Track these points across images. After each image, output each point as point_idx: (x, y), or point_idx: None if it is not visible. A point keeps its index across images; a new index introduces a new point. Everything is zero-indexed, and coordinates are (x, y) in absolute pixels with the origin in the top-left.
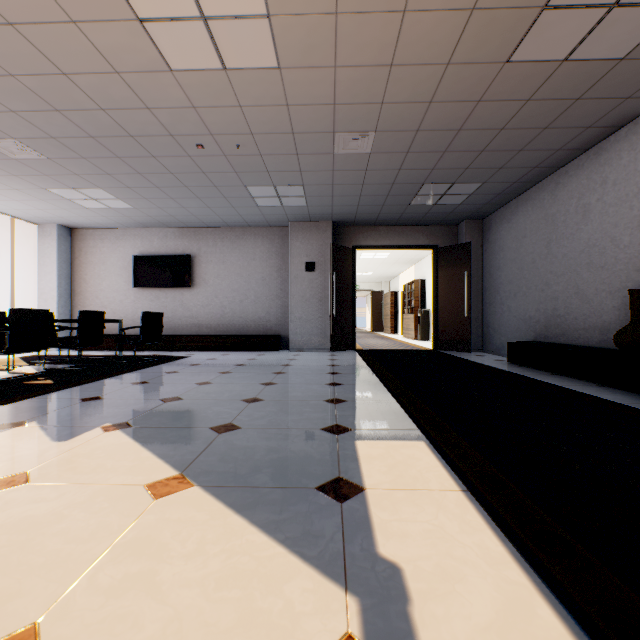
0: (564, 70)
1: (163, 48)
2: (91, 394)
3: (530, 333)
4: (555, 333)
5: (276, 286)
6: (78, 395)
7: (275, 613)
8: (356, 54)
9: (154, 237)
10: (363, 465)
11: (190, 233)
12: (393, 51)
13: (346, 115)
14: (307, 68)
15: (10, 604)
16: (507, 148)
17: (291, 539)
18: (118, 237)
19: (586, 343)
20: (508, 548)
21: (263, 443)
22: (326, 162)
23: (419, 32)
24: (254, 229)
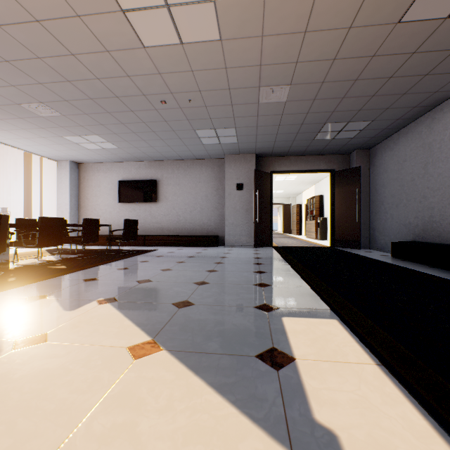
0: (446, 26)
1: (139, 31)
2: (90, 276)
3: (409, 235)
4: (431, 235)
5: (215, 201)
6: (82, 277)
7: None
8: (278, 25)
9: (132, 168)
10: (291, 338)
11: (156, 164)
12: (307, 20)
13: (269, 73)
14: (241, 38)
15: (28, 444)
16: (393, 92)
17: (240, 401)
18: (108, 168)
19: None
20: (430, 422)
21: (211, 317)
22: (253, 110)
23: (328, 3)
24: (200, 161)
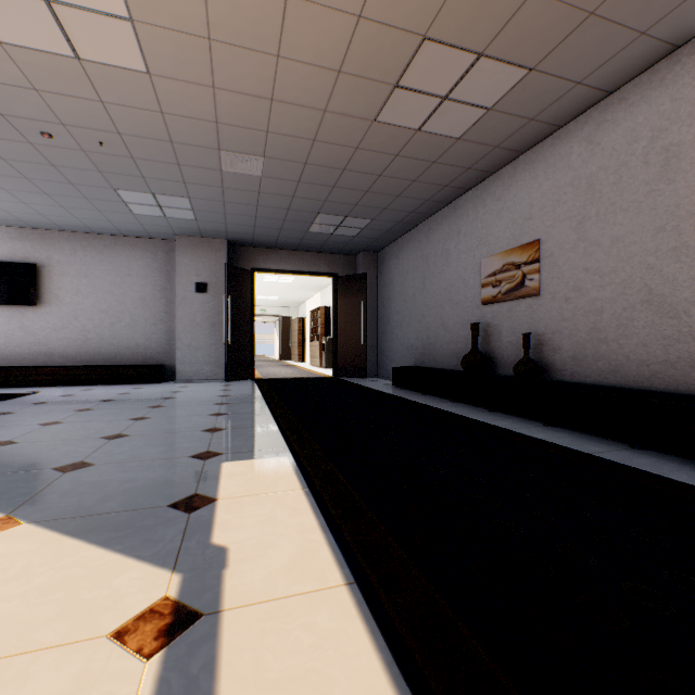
0: (420, 138)
1: None
2: None
3: (412, 359)
4: (429, 359)
5: (159, 308)
6: None
7: (100, 599)
8: (235, 81)
9: None
10: (223, 482)
11: (35, 235)
12: (272, 88)
13: (231, 135)
14: (182, 81)
15: None
16: (387, 192)
17: (130, 547)
18: None
19: (448, 367)
20: (320, 521)
21: (119, 476)
22: (214, 178)
23: (295, 77)
24: (130, 239)
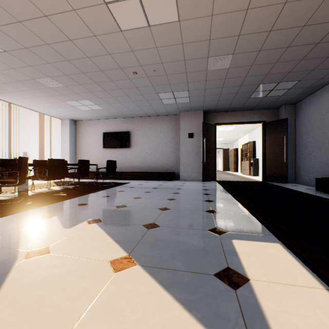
0: None
1: (117, 18)
2: (83, 202)
3: None
4: None
5: (172, 146)
6: (77, 202)
7: None
8: (225, 5)
9: (112, 123)
10: (242, 259)
11: (129, 120)
12: None
13: (216, 46)
14: (195, 19)
15: None
16: (319, 56)
17: (205, 318)
18: (96, 124)
19: None
20: None
21: (174, 237)
22: (202, 76)
23: None
24: (161, 117)
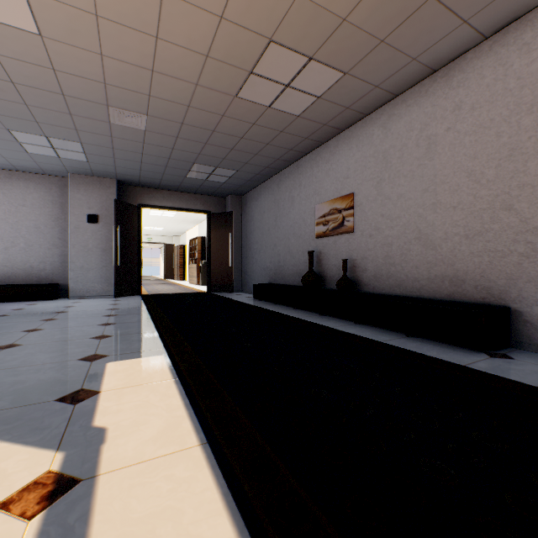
0: (270, 112)
1: None
2: None
3: (267, 278)
4: (279, 277)
5: (53, 235)
6: None
7: None
8: (120, 52)
9: None
10: (106, 378)
11: None
12: (153, 61)
13: (118, 95)
14: (73, 46)
15: None
16: (248, 151)
17: (18, 436)
18: None
19: (293, 283)
20: (185, 401)
21: (10, 379)
22: (104, 128)
23: (171, 56)
24: (25, 174)
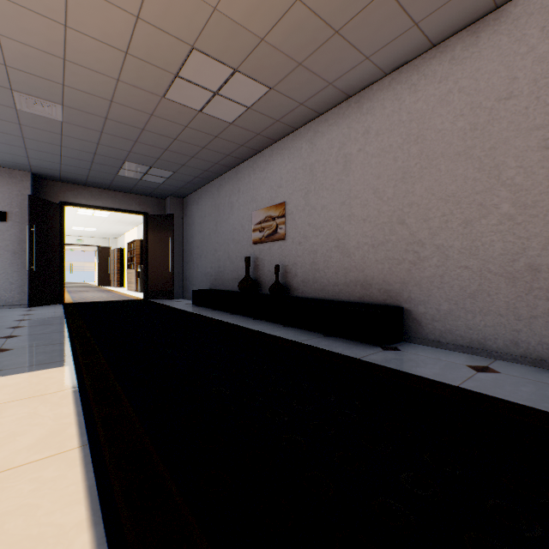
0: (202, 117)
1: None
2: None
3: (208, 283)
4: (220, 283)
5: None
6: None
7: None
8: (22, 34)
9: None
10: None
11: None
12: (64, 49)
13: (24, 80)
14: None
15: None
16: (184, 153)
17: None
18: None
19: (232, 289)
20: (78, 409)
21: None
22: (8, 114)
23: (85, 47)
24: None
